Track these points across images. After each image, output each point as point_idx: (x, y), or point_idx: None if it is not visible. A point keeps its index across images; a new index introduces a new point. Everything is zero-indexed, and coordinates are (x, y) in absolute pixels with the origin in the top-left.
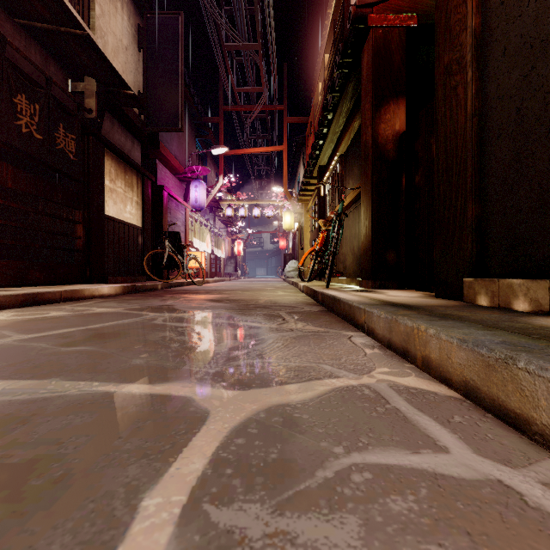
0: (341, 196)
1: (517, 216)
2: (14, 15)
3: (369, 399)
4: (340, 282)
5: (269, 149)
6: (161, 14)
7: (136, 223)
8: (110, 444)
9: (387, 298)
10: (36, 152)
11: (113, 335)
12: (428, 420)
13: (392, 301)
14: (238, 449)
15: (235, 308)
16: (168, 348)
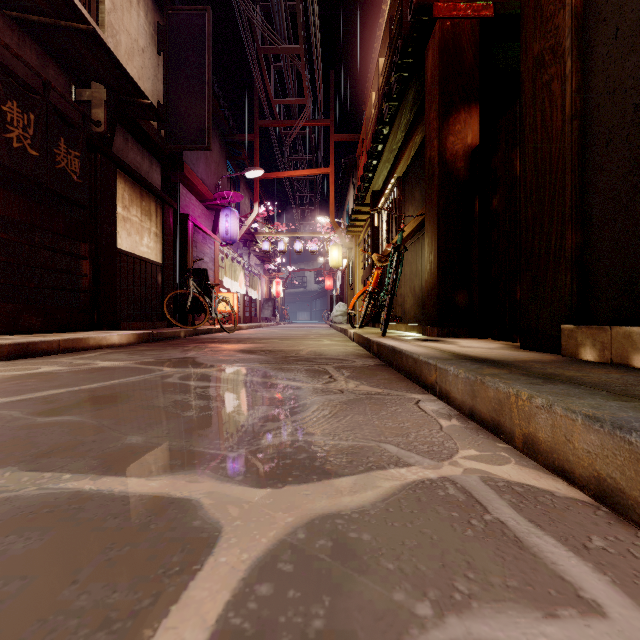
0: (399, 226)
1: (635, 245)
2: (4, 6)
3: (457, 504)
4: (398, 329)
5: (313, 171)
6: (184, 10)
7: (154, 258)
8: (54, 597)
9: (461, 350)
10: (31, 172)
11: (110, 399)
12: (554, 545)
13: (469, 354)
14: (260, 609)
15: (270, 362)
16: (179, 418)
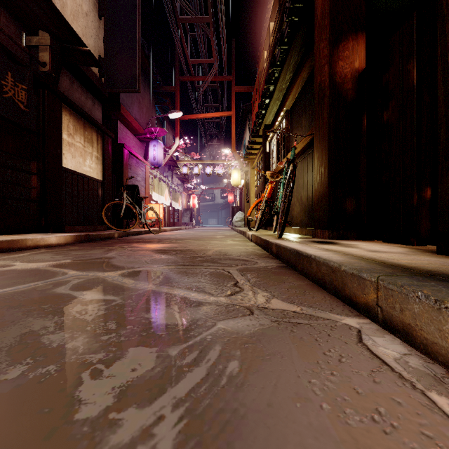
0: (287, 149)
1: None
2: None
3: None
4: (287, 231)
5: (219, 114)
6: None
7: (96, 176)
8: None
9: (378, 256)
10: None
11: None
12: None
13: (398, 263)
14: None
15: (178, 263)
16: None
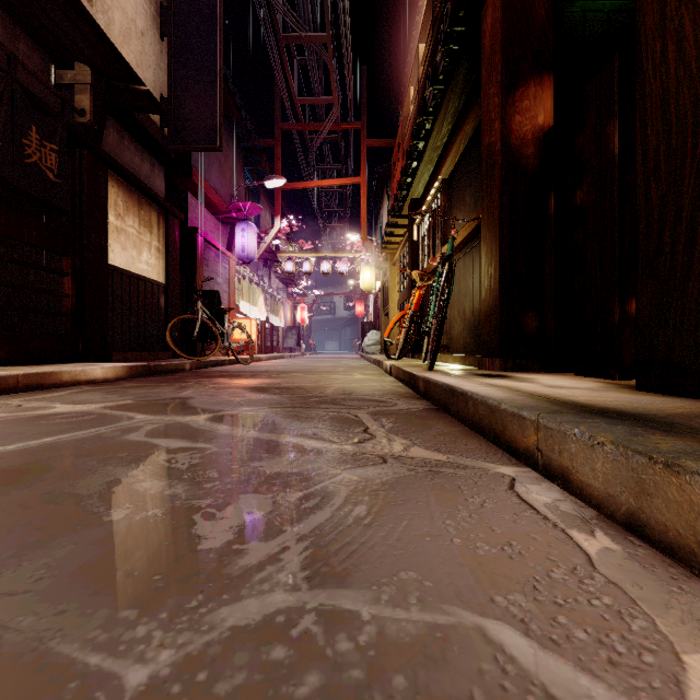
0: (444, 237)
1: None
2: None
3: None
4: (444, 360)
5: (342, 181)
6: None
7: (156, 277)
8: None
9: (555, 393)
10: None
11: (9, 477)
12: None
13: (575, 400)
14: None
15: (284, 405)
16: (91, 529)
